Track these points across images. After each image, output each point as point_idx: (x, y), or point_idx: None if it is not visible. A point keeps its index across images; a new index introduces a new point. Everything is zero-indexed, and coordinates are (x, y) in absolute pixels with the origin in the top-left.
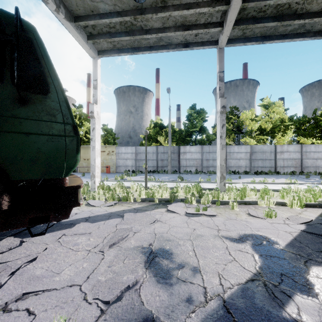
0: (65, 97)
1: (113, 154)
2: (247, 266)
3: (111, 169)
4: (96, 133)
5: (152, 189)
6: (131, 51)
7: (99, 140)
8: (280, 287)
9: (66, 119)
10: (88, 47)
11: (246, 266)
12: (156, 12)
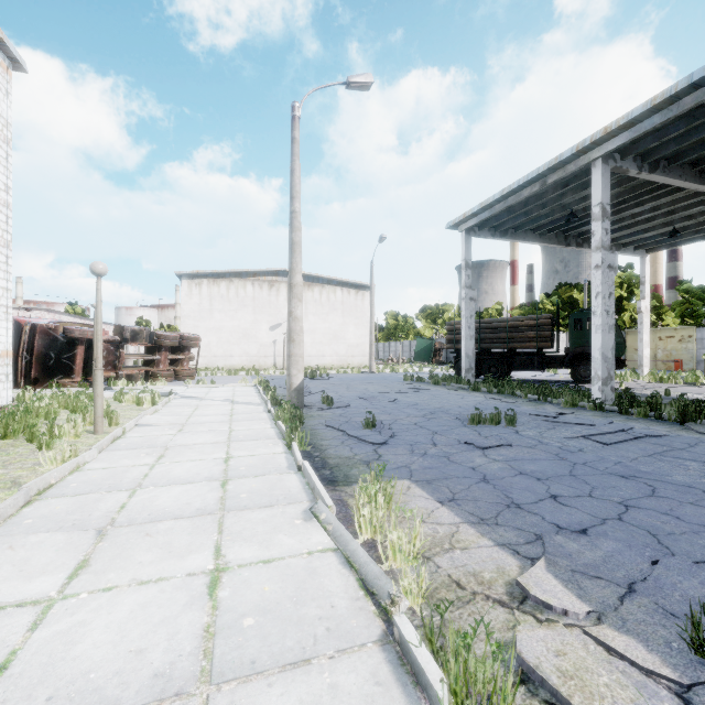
0: (621, 332)
1: (690, 340)
2: (700, 393)
3: (686, 366)
4: (644, 326)
5: (697, 376)
6: (684, 243)
7: (647, 332)
8: (702, 394)
9: (621, 339)
10: (635, 255)
11: (699, 393)
12: (699, 226)
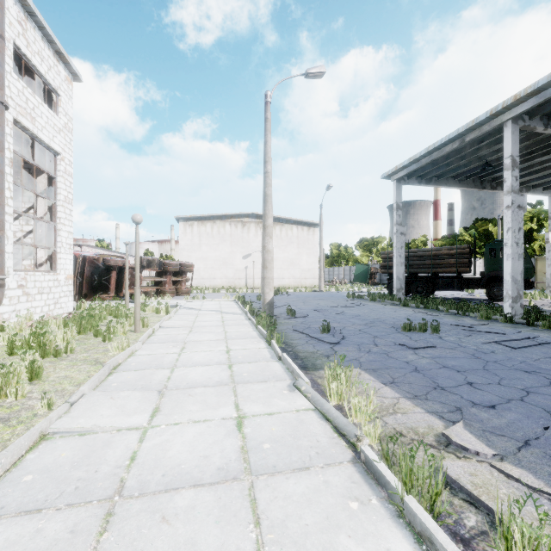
0: (530, 259)
1: None
2: None
3: None
4: None
5: None
6: None
7: None
8: None
9: (530, 264)
10: (543, 194)
11: None
12: None
